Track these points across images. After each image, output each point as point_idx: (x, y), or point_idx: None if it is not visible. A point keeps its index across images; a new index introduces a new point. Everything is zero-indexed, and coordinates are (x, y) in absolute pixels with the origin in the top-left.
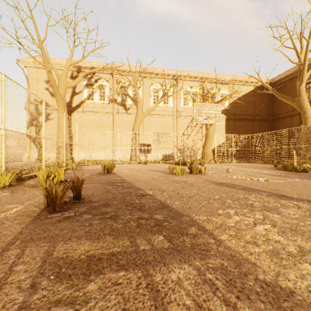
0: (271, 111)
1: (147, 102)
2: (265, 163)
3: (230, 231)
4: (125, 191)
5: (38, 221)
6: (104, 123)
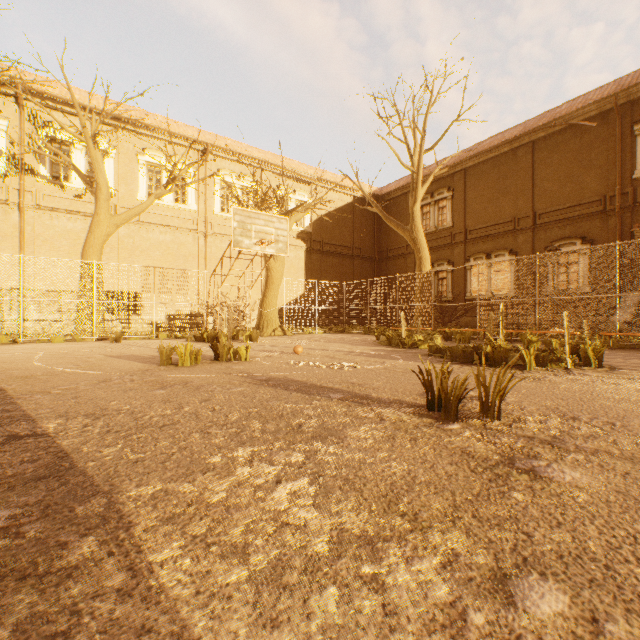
0: (379, 244)
1: (132, 192)
2: (367, 333)
3: (201, 523)
4: None
5: None
6: None
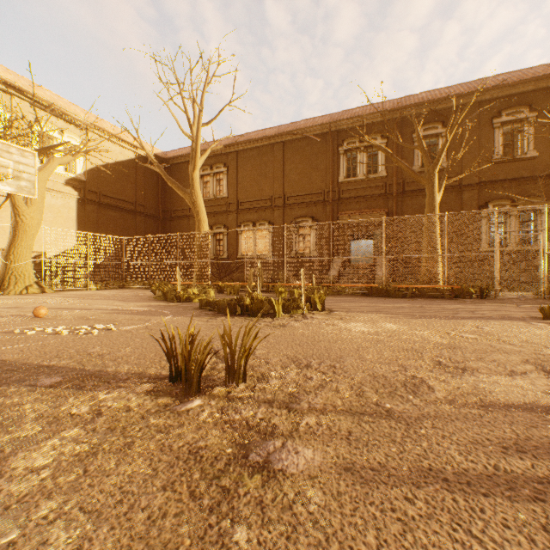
0: (164, 204)
1: None
2: (149, 288)
3: None
4: None
5: None
6: None
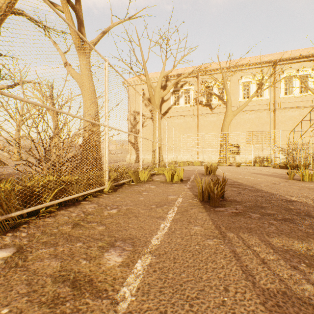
0: None
1: (235, 99)
2: None
3: None
4: (257, 194)
5: (213, 213)
6: (188, 125)
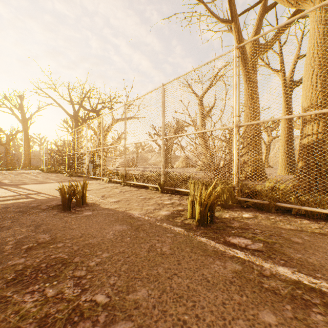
0: None
1: None
2: None
3: None
4: None
5: None
6: None
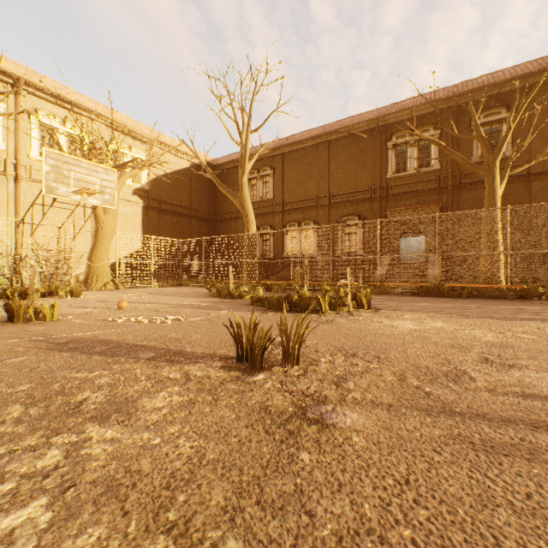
0: (215, 208)
1: None
2: (203, 285)
3: None
4: None
5: None
6: None
